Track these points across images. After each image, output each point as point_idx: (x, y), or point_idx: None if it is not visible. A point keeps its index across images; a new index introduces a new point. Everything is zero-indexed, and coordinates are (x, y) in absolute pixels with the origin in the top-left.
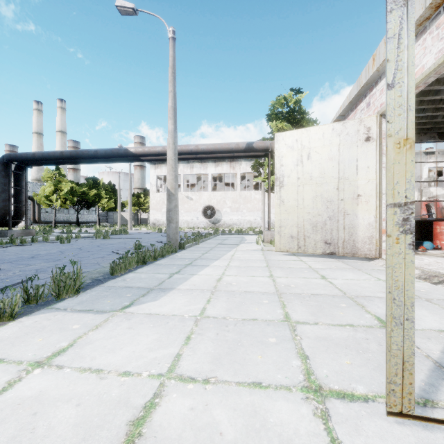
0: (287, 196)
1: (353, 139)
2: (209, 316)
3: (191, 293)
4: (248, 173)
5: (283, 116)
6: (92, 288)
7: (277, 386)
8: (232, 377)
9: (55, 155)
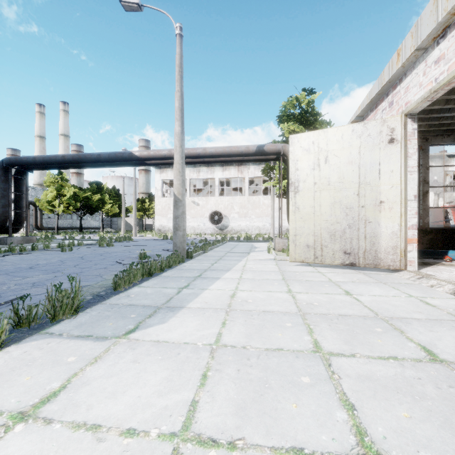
0: (303, 202)
1: (375, 141)
2: (226, 345)
3: (203, 313)
4: (256, 178)
5: (295, 117)
6: (93, 306)
7: (324, 454)
8: (265, 439)
9: (56, 158)
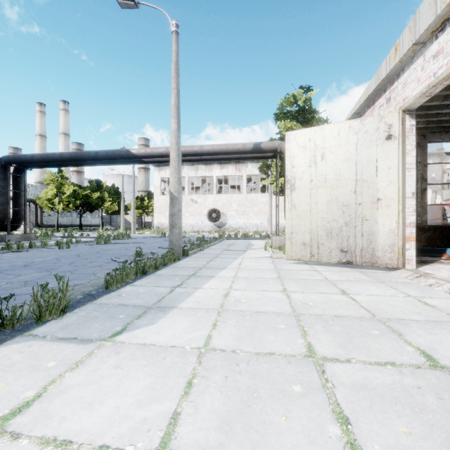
0: (299, 200)
1: (372, 138)
2: (215, 348)
3: (194, 313)
4: (254, 176)
5: (292, 115)
6: (82, 306)
7: None
8: None
9: (54, 156)
